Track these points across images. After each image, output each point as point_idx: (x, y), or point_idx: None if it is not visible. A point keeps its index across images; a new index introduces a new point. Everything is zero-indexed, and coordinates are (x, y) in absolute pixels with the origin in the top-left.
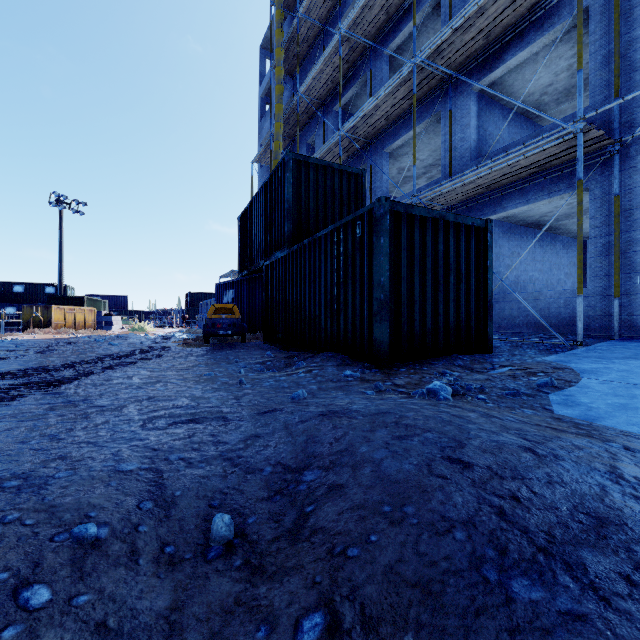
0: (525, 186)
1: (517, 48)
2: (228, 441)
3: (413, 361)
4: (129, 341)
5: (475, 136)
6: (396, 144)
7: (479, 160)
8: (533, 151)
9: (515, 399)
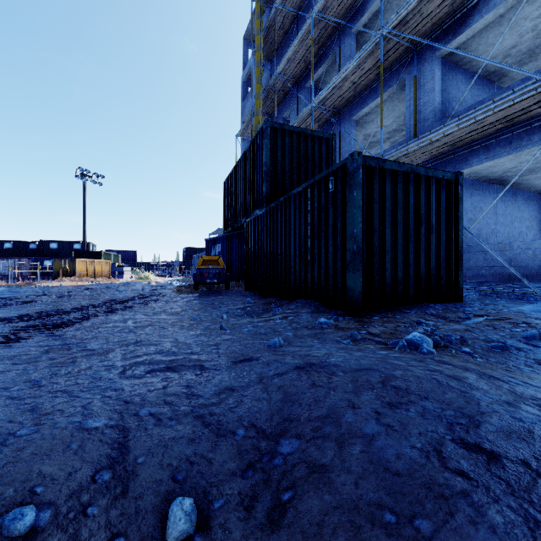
0: (491, 142)
1: (482, 12)
2: (202, 394)
3: (385, 309)
4: (133, 288)
5: (439, 99)
6: (363, 112)
7: (443, 121)
8: (503, 105)
9: (503, 353)
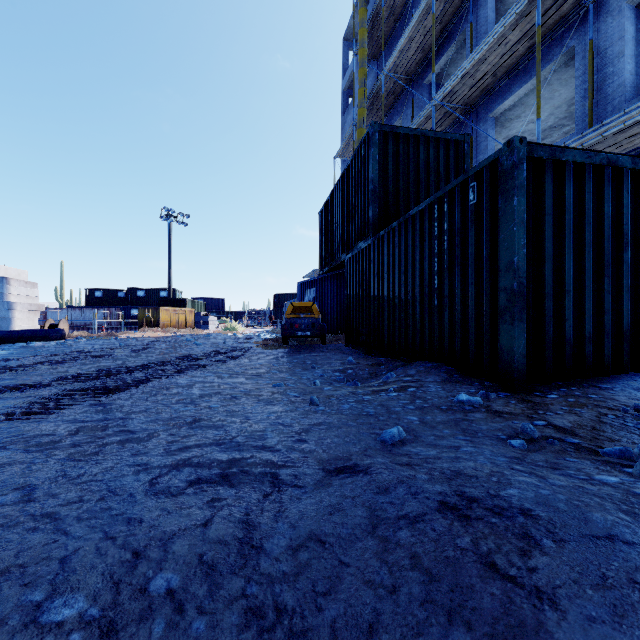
0: None
1: None
2: (266, 545)
3: (563, 381)
4: (213, 341)
5: (632, 67)
6: (506, 104)
7: None
8: None
9: None
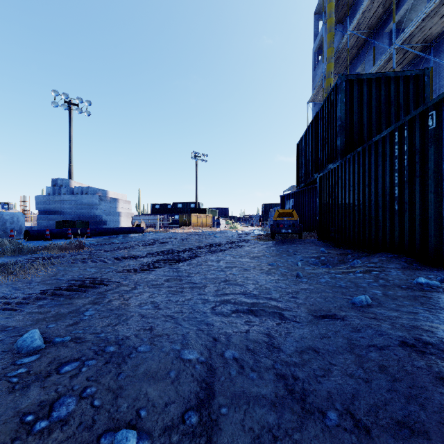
0: None
1: None
2: (282, 347)
3: None
4: (225, 235)
5: None
6: None
7: None
8: None
9: None
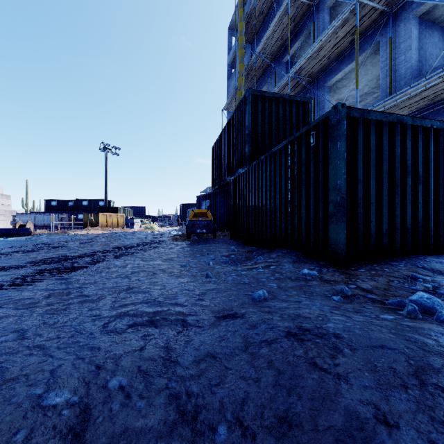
0: None
1: None
2: (180, 360)
3: (369, 261)
4: (138, 236)
5: (416, 56)
6: (336, 78)
7: (421, 77)
8: None
9: None
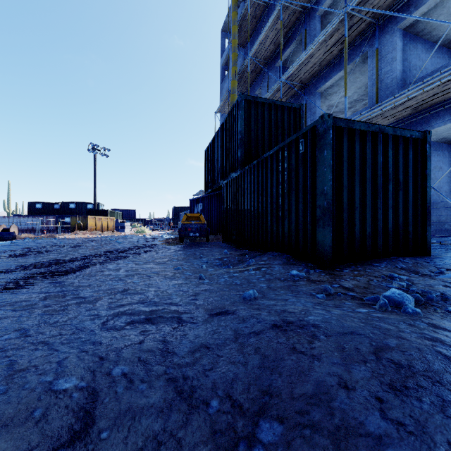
0: None
1: None
2: (176, 351)
3: (353, 262)
4: (129, 240)
5: (401, 67)
6: (327, 85)
7: (405, 87)
8: None
9: None
